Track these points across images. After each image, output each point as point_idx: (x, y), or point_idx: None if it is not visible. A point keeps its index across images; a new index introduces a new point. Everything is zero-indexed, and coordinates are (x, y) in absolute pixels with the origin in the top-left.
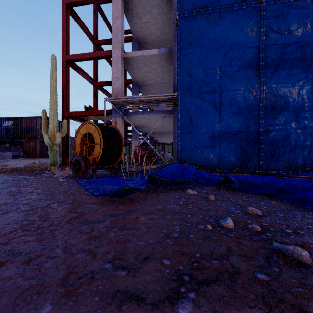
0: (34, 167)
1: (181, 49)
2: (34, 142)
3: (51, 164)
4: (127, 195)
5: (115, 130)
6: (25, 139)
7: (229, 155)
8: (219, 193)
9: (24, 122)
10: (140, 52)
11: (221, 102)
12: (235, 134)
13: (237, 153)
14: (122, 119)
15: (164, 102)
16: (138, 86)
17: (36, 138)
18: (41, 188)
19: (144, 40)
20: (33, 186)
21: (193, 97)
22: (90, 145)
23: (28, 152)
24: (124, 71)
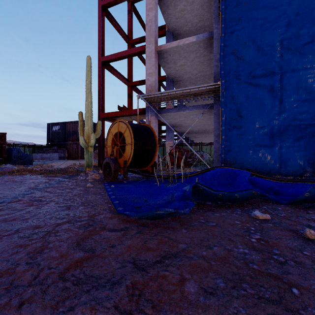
0: (70, 169)
1: (226, 27)
2: (76, 144)
3: (86, 165)
4: (162, 218)
5: (148, 128)
6: (69, 142)
7: (295, 157)
8: (313, 221)
9: (68, 126)
10: (175, 42)
11: (283, 87)
12: (304, 128)
13: (308, 154)
14: (156, 117)
15: (203, 95)
16: (173, 82)
17: (78, 140)
18: (65, 194)
19: (179, 31)
20: (58, 191)
21: (243, 84)
22: (121, 146)
23: (71, 153)
24: (159, 69)
